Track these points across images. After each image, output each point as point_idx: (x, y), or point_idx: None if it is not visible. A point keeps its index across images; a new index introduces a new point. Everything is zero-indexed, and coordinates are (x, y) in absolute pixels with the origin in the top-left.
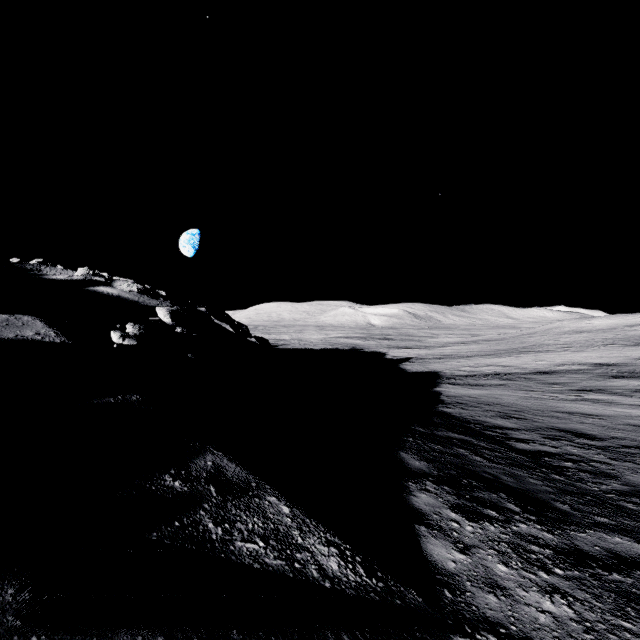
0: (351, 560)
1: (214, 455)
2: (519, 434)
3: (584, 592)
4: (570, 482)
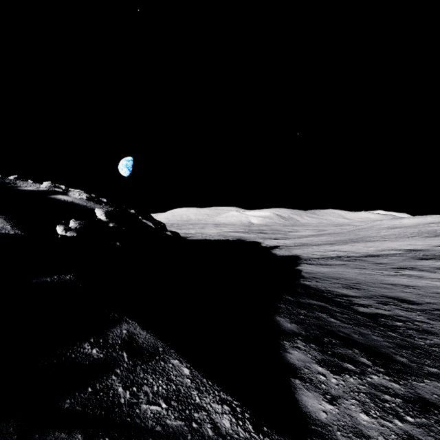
0: (241, 417)
1: (129, 324)
2: (360, 300)
3: (434, 439)
4: (402, 338)
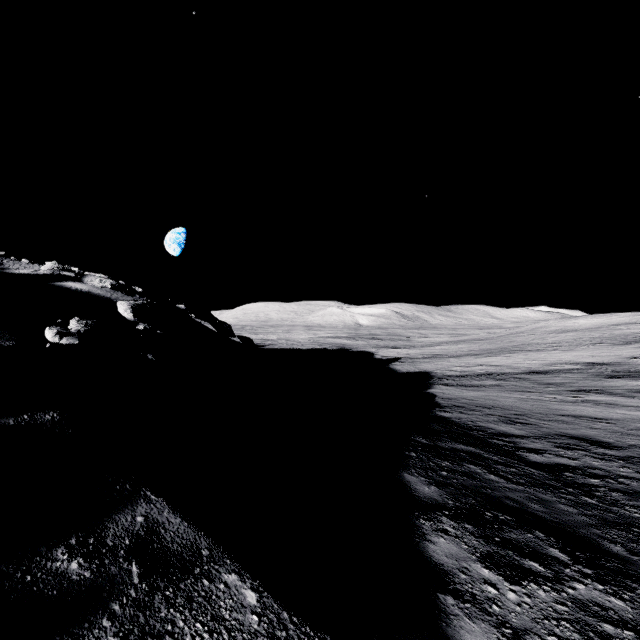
0: None
1: (150, 504)
2: (529, 443)
3: None
4: (606, 507)
